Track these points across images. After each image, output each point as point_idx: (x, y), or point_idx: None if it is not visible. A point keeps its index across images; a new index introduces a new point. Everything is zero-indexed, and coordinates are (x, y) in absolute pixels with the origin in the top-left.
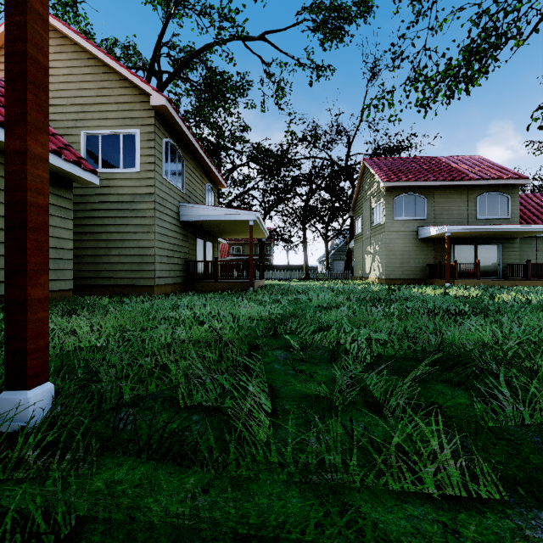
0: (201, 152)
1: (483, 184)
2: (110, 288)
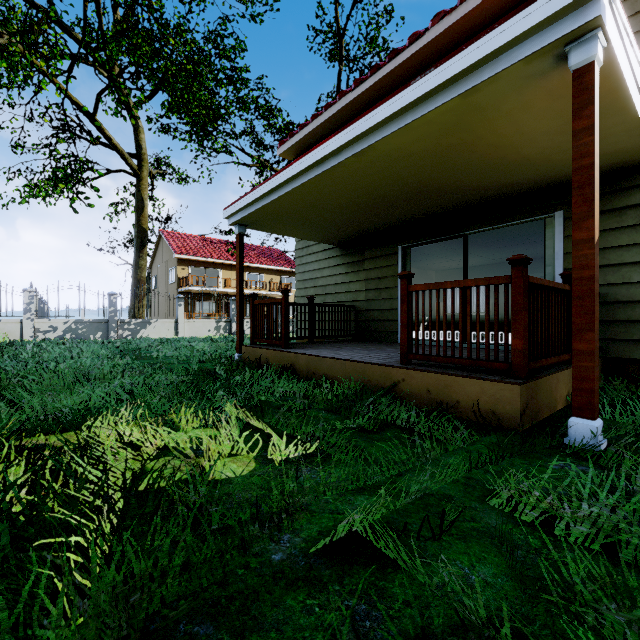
0: None
1: None
2: None
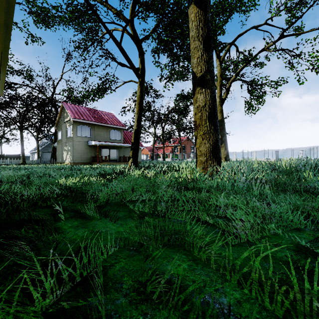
0: None
1: (112, 126)
2: None
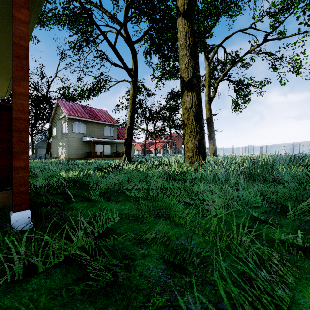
0: None
1: (105, 123)
2: None
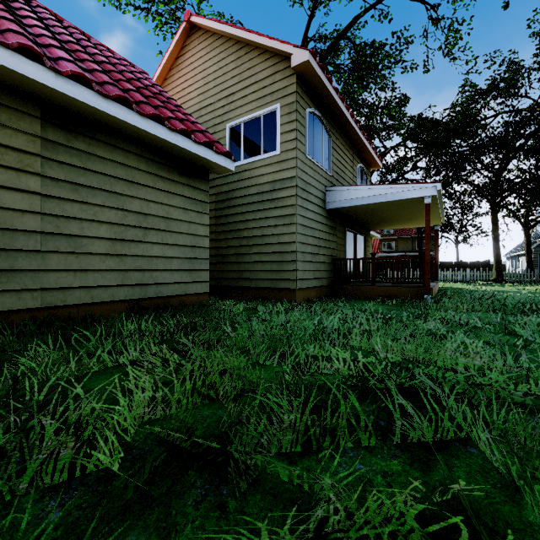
0: (352, 122)
1: None
2: (251, 290)
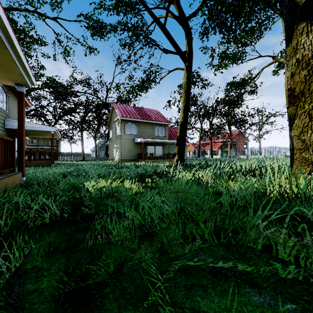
0: None
1: (157, 123)
2: None
